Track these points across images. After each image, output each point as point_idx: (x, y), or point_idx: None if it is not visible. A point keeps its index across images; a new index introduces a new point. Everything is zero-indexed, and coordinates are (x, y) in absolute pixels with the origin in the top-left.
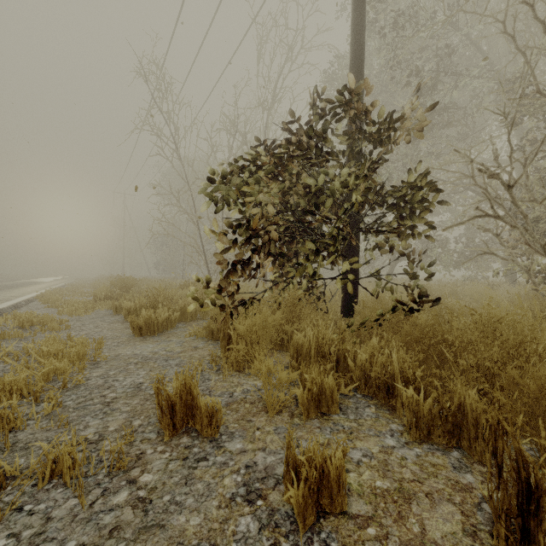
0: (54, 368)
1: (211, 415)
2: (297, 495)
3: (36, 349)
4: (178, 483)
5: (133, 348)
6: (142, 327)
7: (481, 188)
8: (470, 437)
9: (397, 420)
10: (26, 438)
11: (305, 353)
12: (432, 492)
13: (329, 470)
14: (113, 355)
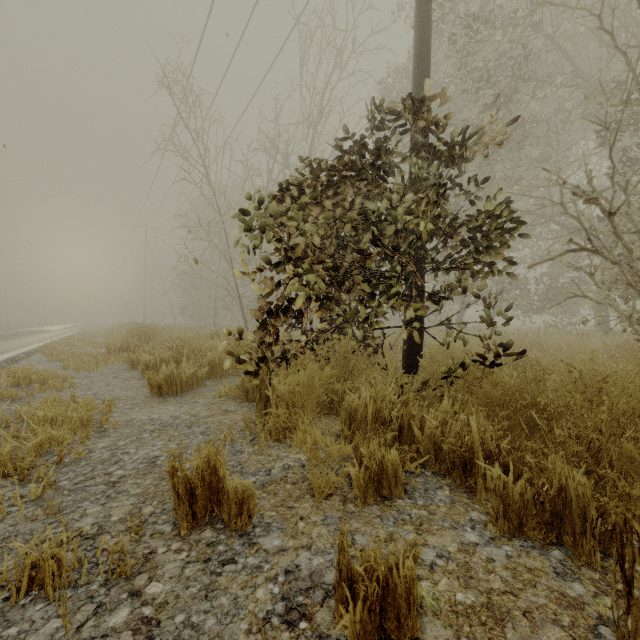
0: (50, 437)
1: (241, 502)
2: (353, 621)
3: (30, 413)
4: (196, 596)
5: (150, 411)
6: (161, 385)
7: (572, 217)
8: (575, 531)
9: (477, 506)
10: (5, 531)
11: (361, 419)
12: (531, 610)
13: (396, 584)
14: (124, 420)
